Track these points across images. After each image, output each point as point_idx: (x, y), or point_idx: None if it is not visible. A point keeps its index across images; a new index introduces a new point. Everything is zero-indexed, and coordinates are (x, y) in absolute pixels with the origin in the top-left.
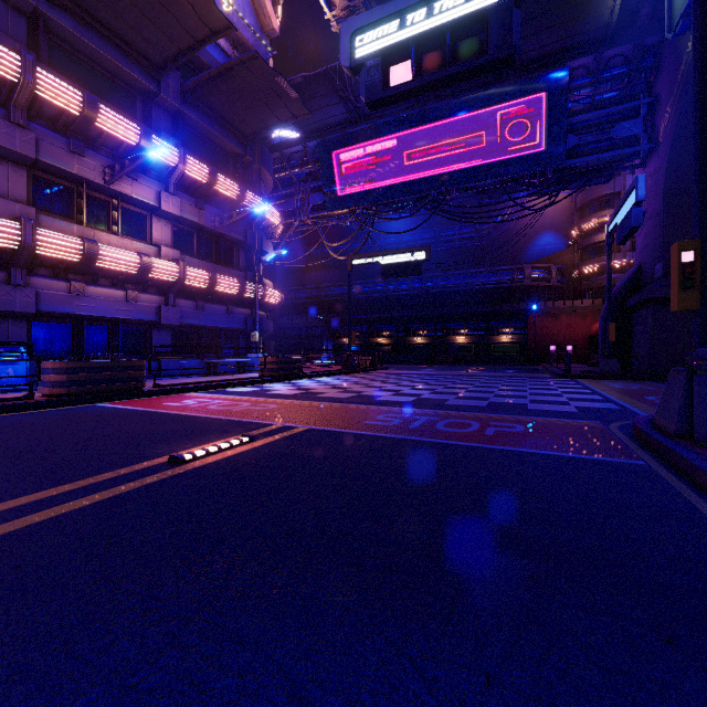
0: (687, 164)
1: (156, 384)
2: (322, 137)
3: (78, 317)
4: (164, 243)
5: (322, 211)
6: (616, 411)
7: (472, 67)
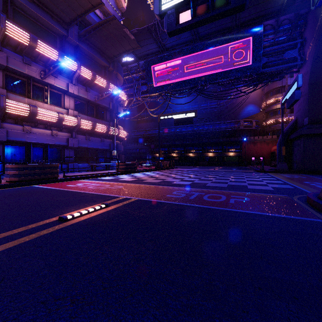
0: (320, 70)
1: (64, 176)
2: (146, 59)
3: (28, 143)
4: (70, 108)
5: (146, 94)
6: (293, 189)
7: (222, 12)
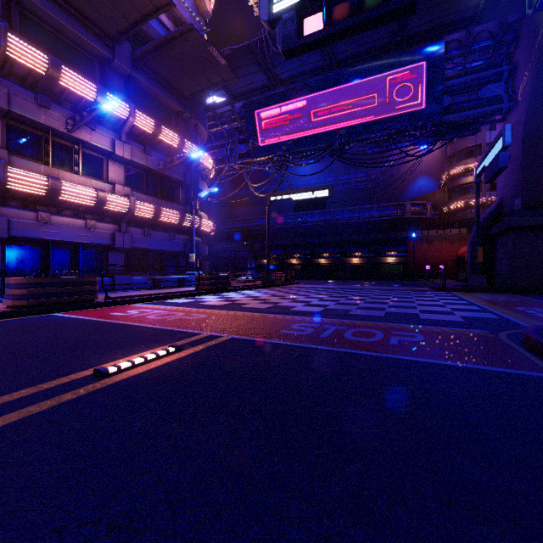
0: (542, 117)
1: (107, 297)
2: (246, 99)
3: (45, 241)
4: (117, 182)
5: (246, 158)
6: (498, 320)
7: (377, 15)
